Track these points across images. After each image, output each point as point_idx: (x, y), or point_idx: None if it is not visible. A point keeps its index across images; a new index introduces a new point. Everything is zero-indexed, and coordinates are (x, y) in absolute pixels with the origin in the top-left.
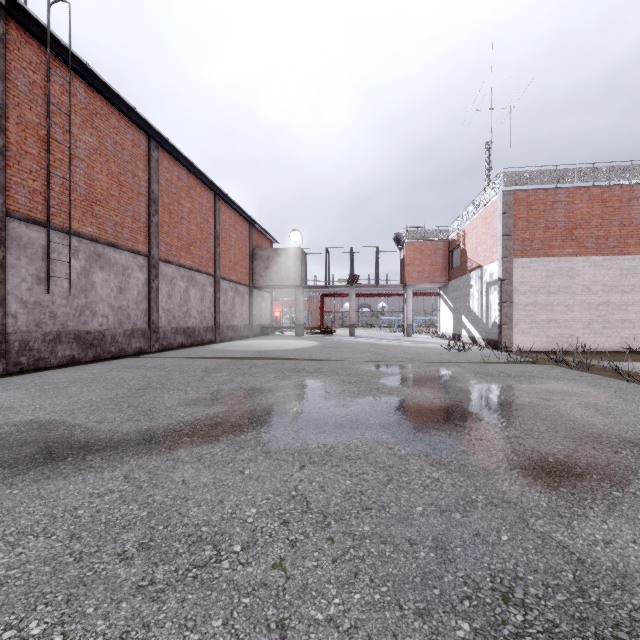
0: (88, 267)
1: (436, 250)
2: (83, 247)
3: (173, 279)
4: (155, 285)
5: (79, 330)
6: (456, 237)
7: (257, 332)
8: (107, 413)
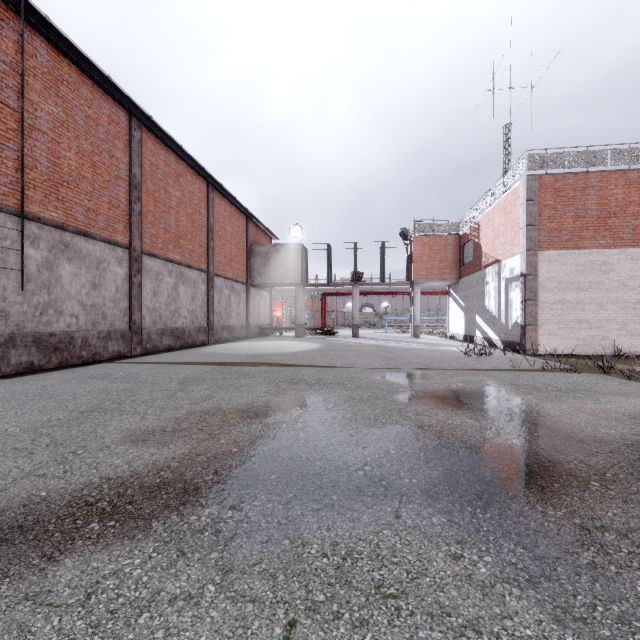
0: (52, 258)
1: (446, 245)
2: (45, 235)
3: (159, 275)
4: (137, 281)
5: (40, 332)
6: (468, 231)
7: (255, 333)
8: (7, 459)
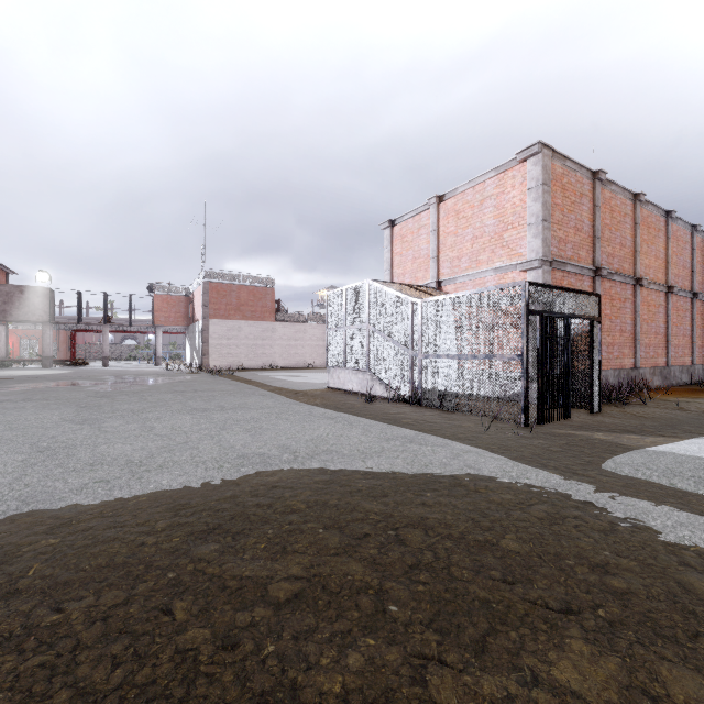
0: None
1: (180, 302)
2: None
3: None
4: None
5: None
6: (192, 296)
7: None
8: None
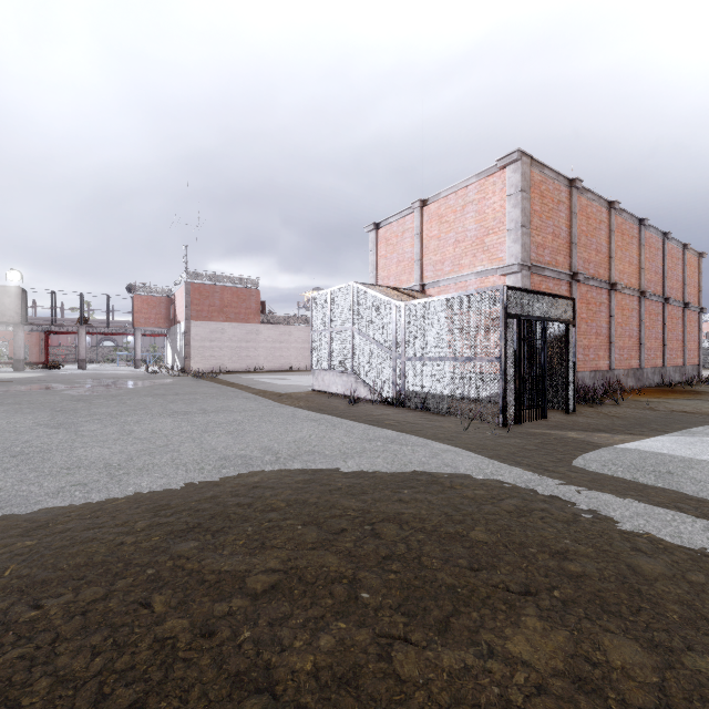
0: None
1: (161, 303)
2: None
3: None
4: None
5: None
6: (173, 297)
7: None
8: None
